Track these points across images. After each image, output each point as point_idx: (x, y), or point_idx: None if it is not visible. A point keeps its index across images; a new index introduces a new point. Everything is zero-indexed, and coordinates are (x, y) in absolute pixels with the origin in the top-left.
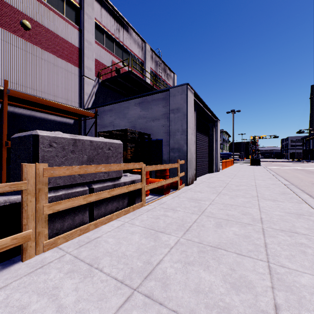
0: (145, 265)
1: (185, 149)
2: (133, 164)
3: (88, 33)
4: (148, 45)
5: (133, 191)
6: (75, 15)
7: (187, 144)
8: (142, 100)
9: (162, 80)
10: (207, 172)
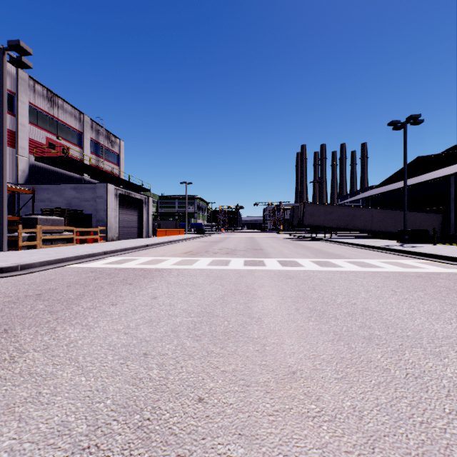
0: (73, 248)
1: (106, 220)
2: (70, 227)
3: (22, 117)
4: (87, 117)
5: (69, 239)
6: (9, 102)
7: (107, 218)
8: (77, 186)
9: (105, 148)
10: (138, 237)
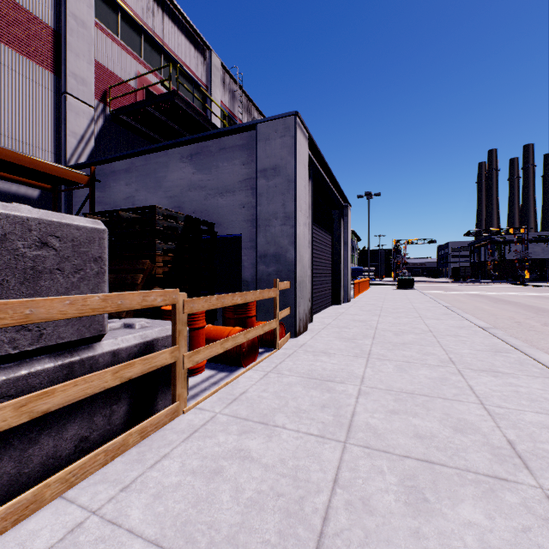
0: None
1: (291, 256)
2: (143, 295)
3: None
4: (216, 57)
5: (148, 372)
6: None
7: (296, 246)
8: (197, 150)
9: None
10: (330, 303)
